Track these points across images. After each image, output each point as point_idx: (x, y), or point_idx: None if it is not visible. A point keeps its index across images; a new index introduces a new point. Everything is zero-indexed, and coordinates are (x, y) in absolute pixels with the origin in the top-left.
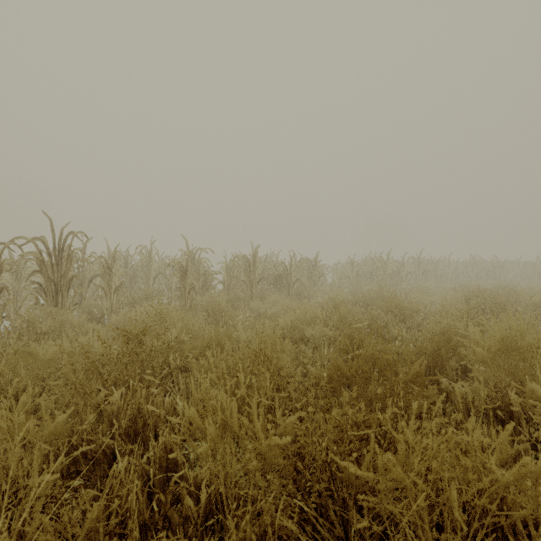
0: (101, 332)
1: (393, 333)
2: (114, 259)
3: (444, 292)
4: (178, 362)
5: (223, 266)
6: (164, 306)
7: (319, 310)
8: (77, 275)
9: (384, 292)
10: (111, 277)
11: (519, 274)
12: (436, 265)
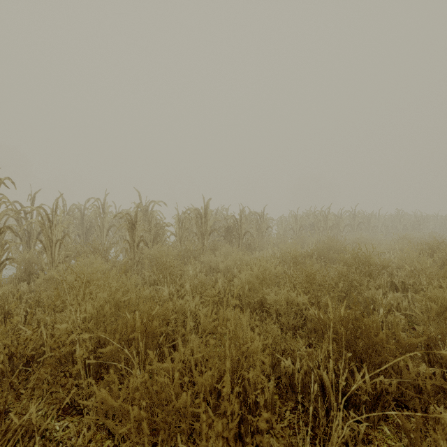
0: (9, 299)
1: (368, 295)
2: (56, 210)
3: (382, 243)
4: (34, 415)
5: (175, 218)
6: (94, 265)
7: (279, 267)
8: (4, 227)
9: (334, 244)
10: (51, 229)
11: (437, 226)
12: (369, 218)
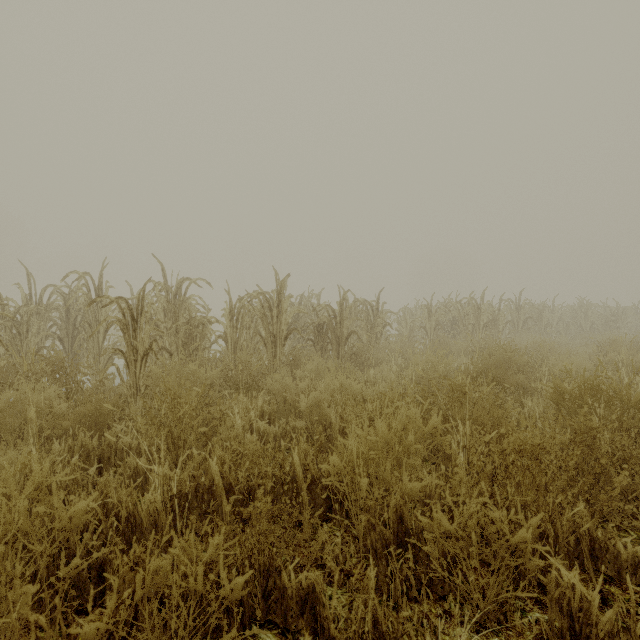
0: None
1: None
2: None
3: (574, 351)
4: None
5: (225, 309)
6: None
7: (437, 420)
8: None
9: (511, 356)
10: None
11: (637, 323)
12: (540, 310)
